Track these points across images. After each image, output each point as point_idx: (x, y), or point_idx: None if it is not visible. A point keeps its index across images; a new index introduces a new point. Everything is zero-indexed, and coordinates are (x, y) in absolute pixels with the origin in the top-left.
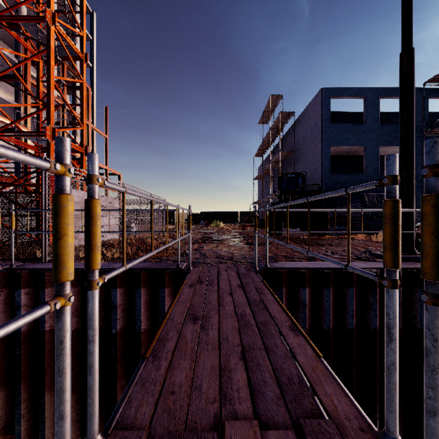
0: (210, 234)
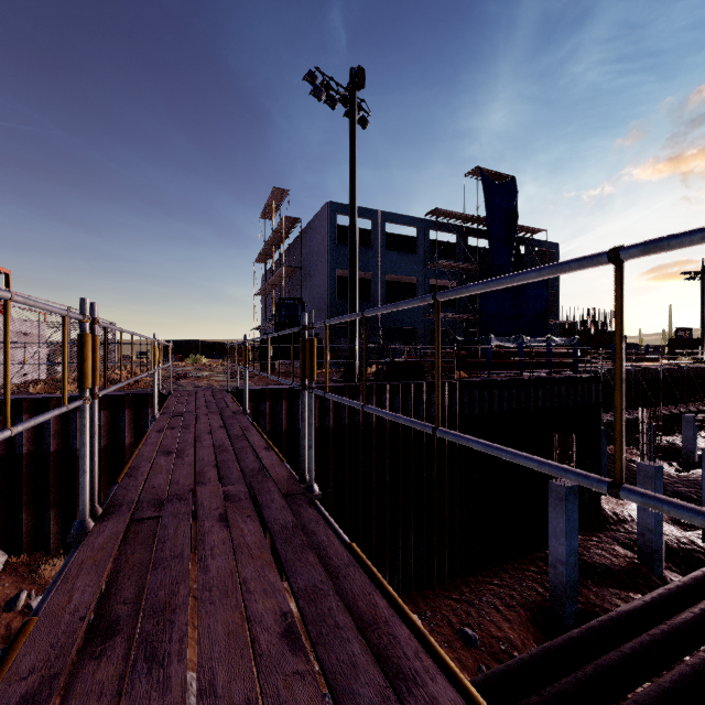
0: (187, 371)
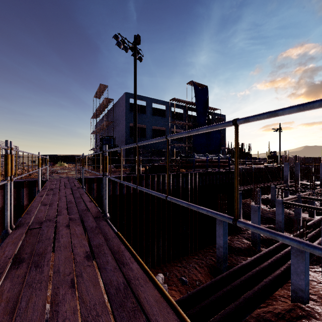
0: (56, 170)
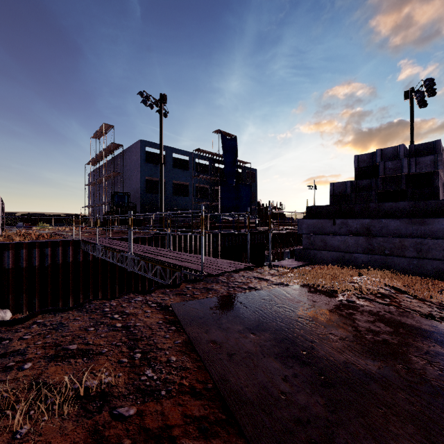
0: (59, 232)
